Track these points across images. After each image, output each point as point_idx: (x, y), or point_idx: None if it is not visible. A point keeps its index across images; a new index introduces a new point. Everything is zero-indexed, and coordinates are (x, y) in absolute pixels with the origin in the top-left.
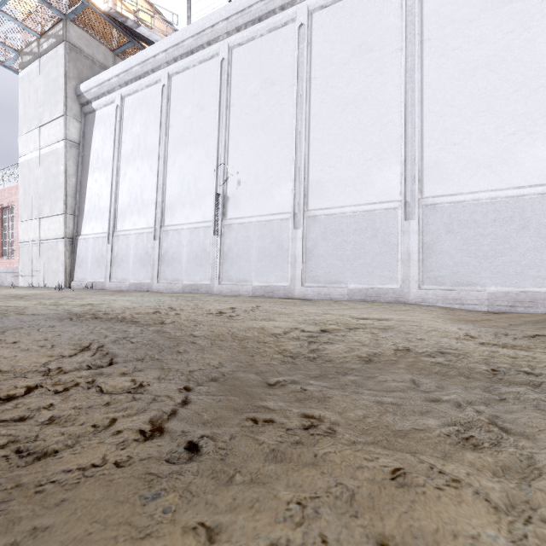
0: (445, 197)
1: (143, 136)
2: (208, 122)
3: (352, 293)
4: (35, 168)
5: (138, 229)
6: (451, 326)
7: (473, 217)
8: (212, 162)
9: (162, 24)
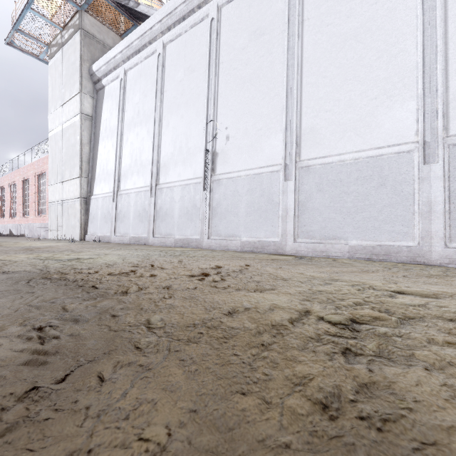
0: None
1: (142, 104)
2: (198, 82)
3: (354, 250)
4: (59, 140)
5: (137, 188)
6: None
7: None
8: (202, 120)
9: None
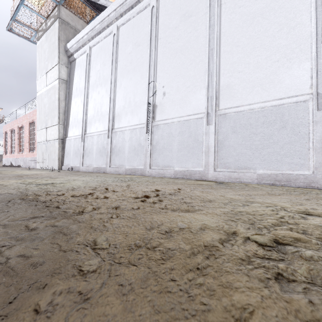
0: None
1: (102, 71)
2: (143, 54)
3: (261, 177)
4: (44, 98)
5: (98, 132)
6: None
7: None
8: (145, 81)
9: None
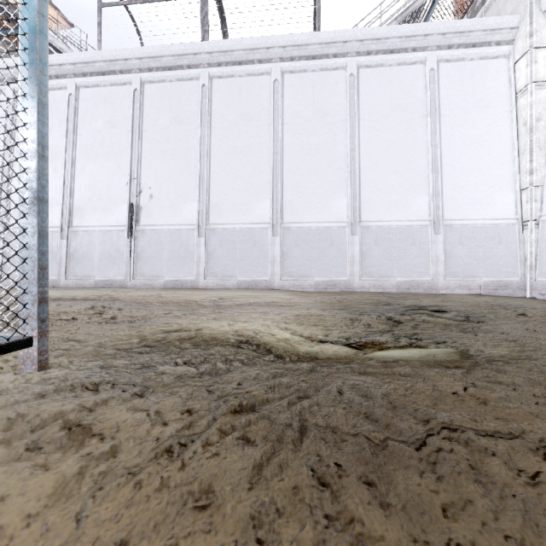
0: (295, 224)
1: None
2: (121, 139)
3: (240, 283)
4: None
5: None
6: (286, 296)
7: (308, 237)
8: (125, 175)
9: (53, 13)
